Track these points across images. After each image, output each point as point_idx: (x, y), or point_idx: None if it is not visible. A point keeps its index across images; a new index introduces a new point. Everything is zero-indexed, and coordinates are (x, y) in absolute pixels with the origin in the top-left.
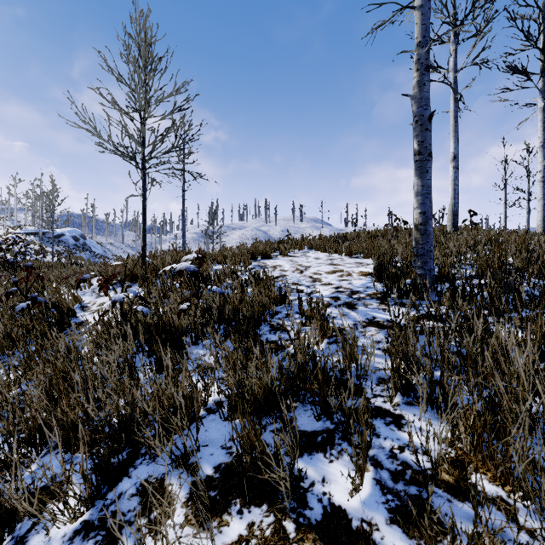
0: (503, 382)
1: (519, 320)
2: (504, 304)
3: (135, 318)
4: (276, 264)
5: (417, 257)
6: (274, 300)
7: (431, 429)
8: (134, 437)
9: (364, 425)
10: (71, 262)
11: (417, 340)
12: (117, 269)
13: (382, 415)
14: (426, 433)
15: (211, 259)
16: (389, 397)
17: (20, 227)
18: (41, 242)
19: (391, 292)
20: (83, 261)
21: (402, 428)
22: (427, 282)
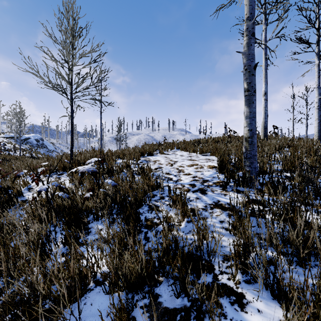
0: (317, 262)
1: (319, 207)
2: (307, 194)
3: (56, 202)
4: (156, 159)
5: (246, 159)
6: (152, 186)
7: (267, 311)
8: (33, 310)
9: (215, 318)
10: (31, 156)
11: (249, 221)
12: (55, 162)
13: (228, 294)
14: (263, 314)
15: (115, 156)
16: (232, 276)
17: (3, 133)
18: (15, 142)
19: (229, 182)
20: (40, 155)
21: (244, 309)
22: (253, 176)
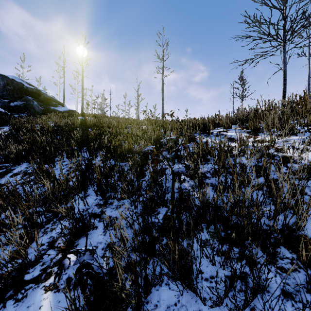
0: None
1: None
2: None
3: None
4: None
5: None
6: None
7: None
8: None
9: None
10: None
11: None
12: None
13: None
14: None
15: None
16: None
17: None
18: None
19: None
20: None
21: None
22: None
